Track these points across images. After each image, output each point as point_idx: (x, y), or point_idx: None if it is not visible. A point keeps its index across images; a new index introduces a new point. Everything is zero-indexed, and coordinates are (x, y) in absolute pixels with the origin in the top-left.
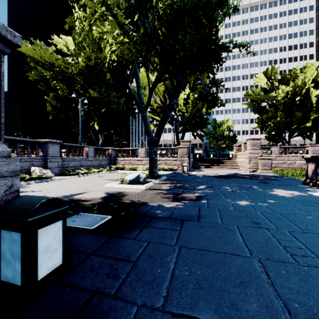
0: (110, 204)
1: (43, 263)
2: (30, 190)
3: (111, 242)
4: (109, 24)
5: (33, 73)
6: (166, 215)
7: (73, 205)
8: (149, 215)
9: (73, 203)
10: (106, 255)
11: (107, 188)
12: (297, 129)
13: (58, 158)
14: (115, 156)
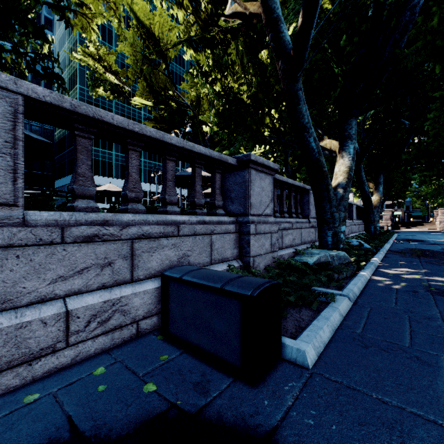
0: None
1: None
2: None
3: None
4: None
5: None
6: None
7: None
8: None
9: None
10: None
11: None
12: None
13: None
14: None
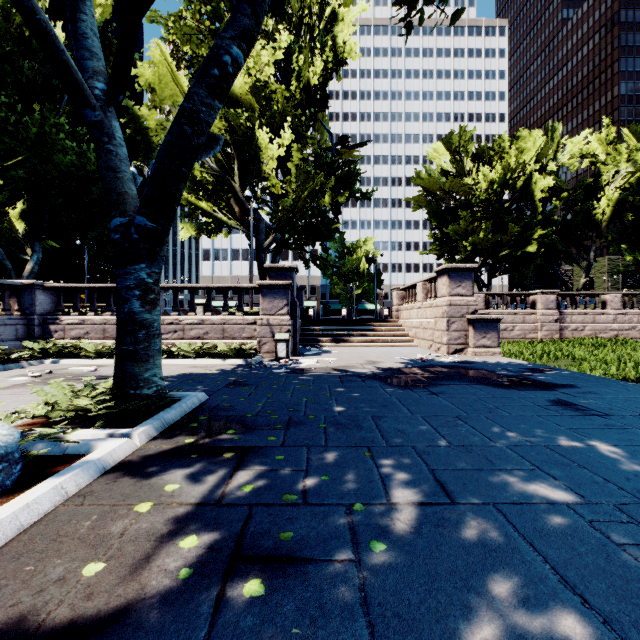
0: None
1: None
2: None
3: None
4: None
5: None
6: None
7: None
8: None
9: None
10: None
11: None
12: (507, 259)
13: None
14: (54, 309)
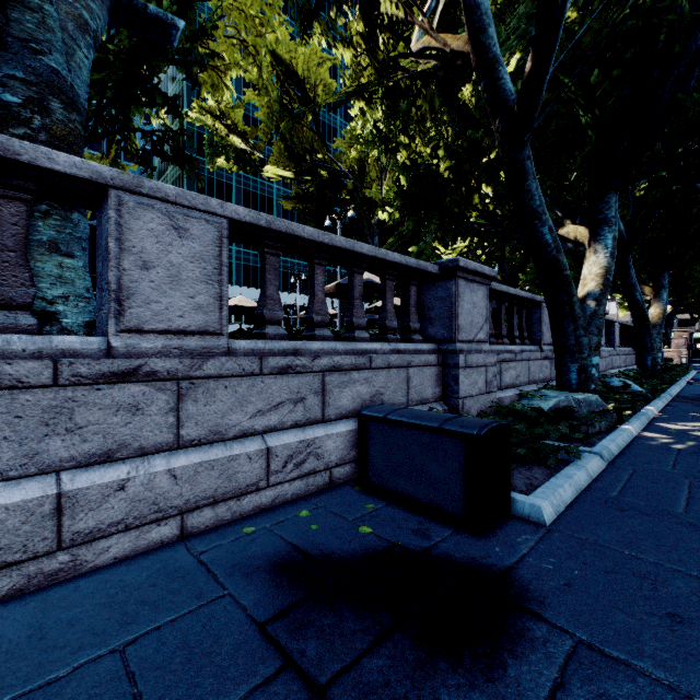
0: None
1: None
2: None
3: None
4: None
5: None
6: None
7: None
8: None
9: None
10: None
11: None
12: None
13: None
14: None
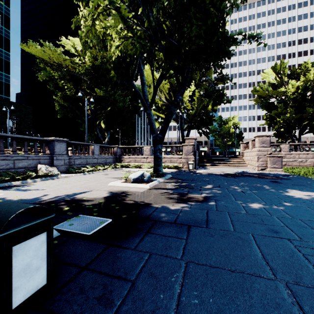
0: (112, 205)
1: (19, 286)
2: (34, 188)
3: (108, 253)
4: (113, 18)
5: (42, 73)
6: (171, 219)
7: (74, 206)
8: (152, 219)
9: (74, 203)
10: (101, 270)
11: (111, 186)
12: (309, 125)
13: (64, 156)
14: (121, 154)
